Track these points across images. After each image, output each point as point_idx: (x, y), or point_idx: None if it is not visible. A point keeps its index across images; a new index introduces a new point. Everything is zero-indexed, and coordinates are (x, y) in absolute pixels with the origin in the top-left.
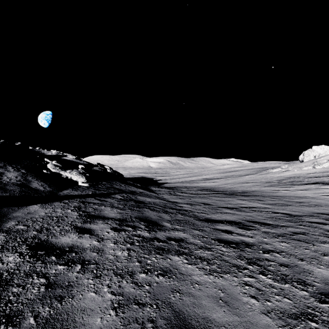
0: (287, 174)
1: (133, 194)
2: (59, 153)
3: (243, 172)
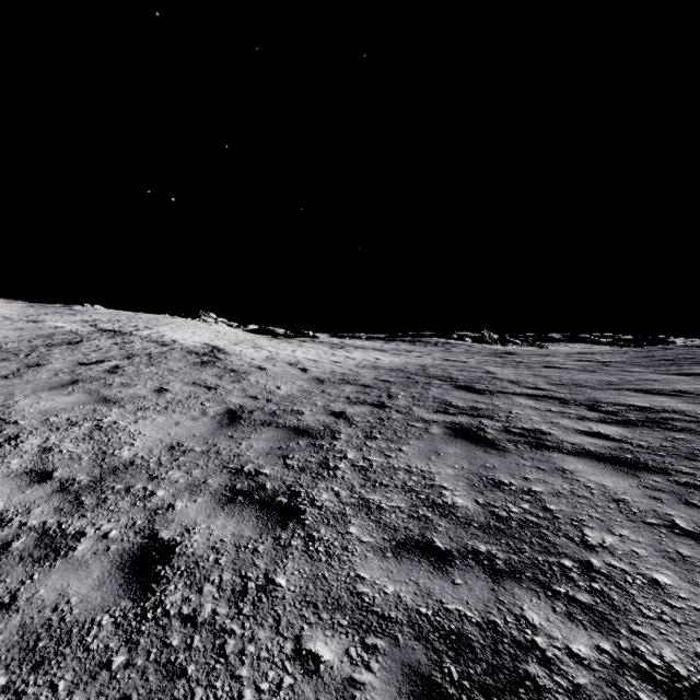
0: None
1: None
2: None
3: None
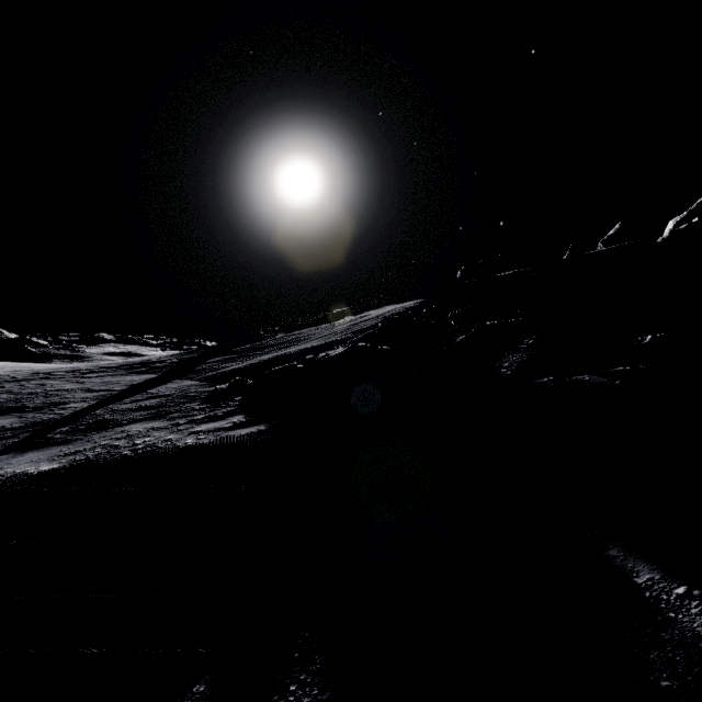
0: None
1: (34, 427)
2: None
3: None
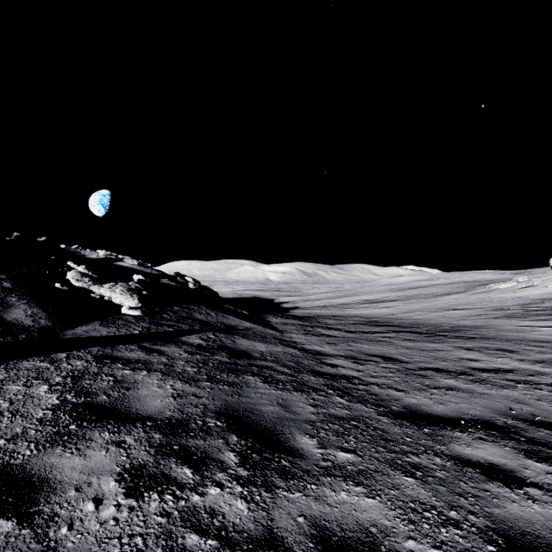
0: (533, 293)
1: (230, 332)
2: (110, 256)
3: (438, 289)
